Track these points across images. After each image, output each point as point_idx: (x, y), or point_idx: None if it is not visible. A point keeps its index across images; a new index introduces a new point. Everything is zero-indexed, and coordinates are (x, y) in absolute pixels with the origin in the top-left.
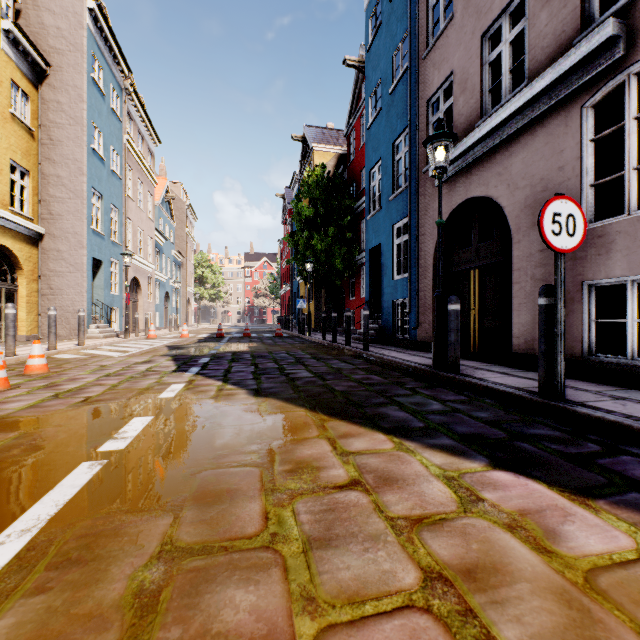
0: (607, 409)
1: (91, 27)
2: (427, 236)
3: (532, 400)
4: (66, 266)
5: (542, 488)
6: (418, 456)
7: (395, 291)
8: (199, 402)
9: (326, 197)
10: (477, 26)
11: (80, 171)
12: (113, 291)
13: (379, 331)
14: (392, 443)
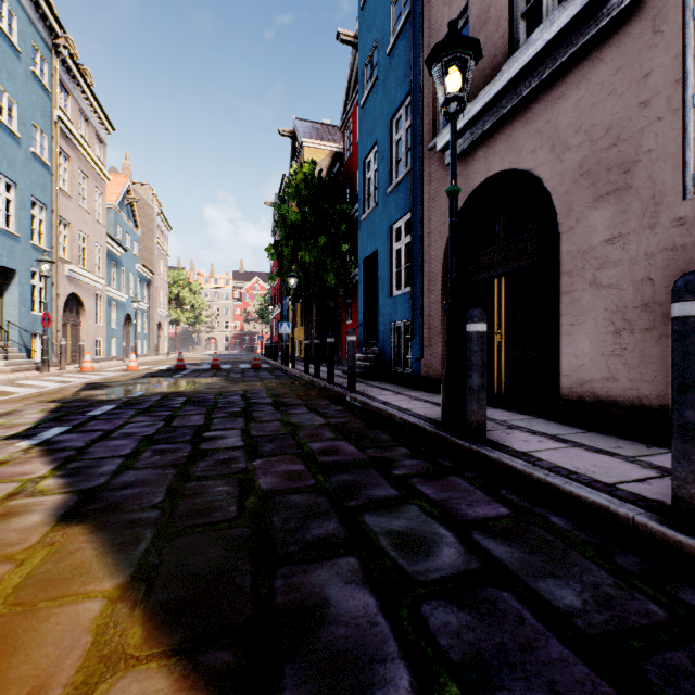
0: None
1: None
2: (434, 235)
3: (664, 535)
4: None
5: None
6: None
7: (394, 311)
8: None
9: (316, 200)
10: None
11: None
12: (36, 310)
13: (374, 362)
14: None
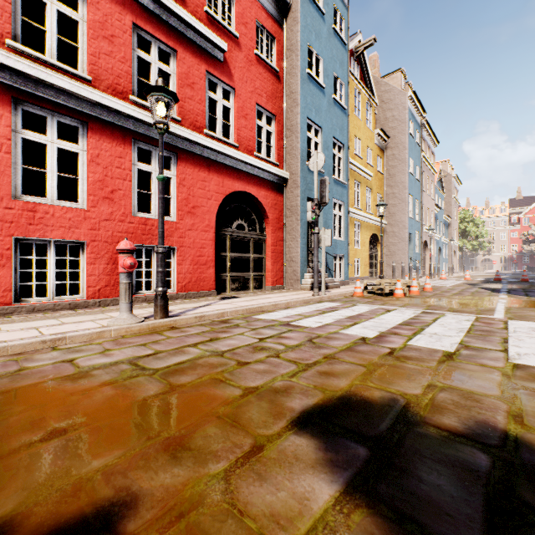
0: None
1: (408, 106)
2: None
3: None
4: (396, 239)
5: None
6: None
7: None
8: (521, 299)
9: None
10: None
11: (403, 187)
12: (415, 251)
13: None
14: None
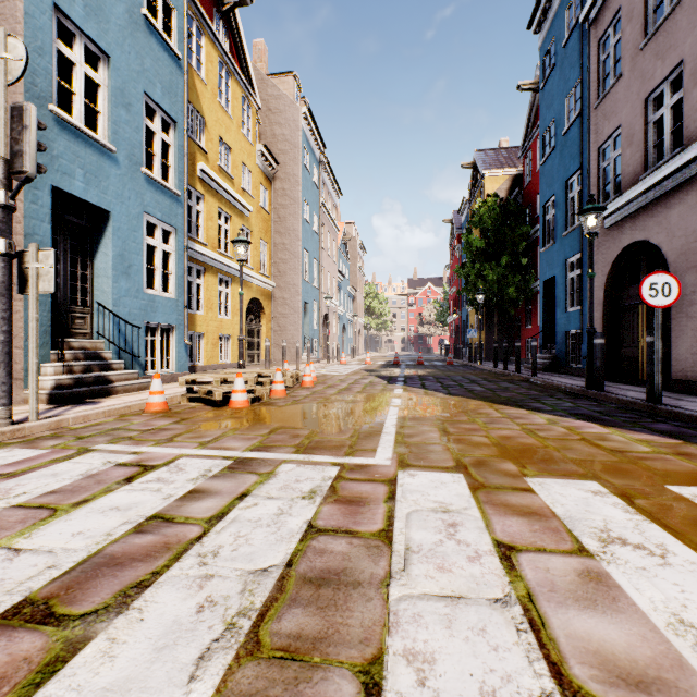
0: (687, 408)
1: (303, 127)
2: (598, 272)
3: (639, 404)
4: (288, 309)
5: (592, 424)
6: (539, 415)
7: (568, 322)
8: (418, 396)
9: (498, 226)
10: (641, 89)
11: (297, 238)
12: (314, 326)
13: (552, 360)
14: (528, 412)
